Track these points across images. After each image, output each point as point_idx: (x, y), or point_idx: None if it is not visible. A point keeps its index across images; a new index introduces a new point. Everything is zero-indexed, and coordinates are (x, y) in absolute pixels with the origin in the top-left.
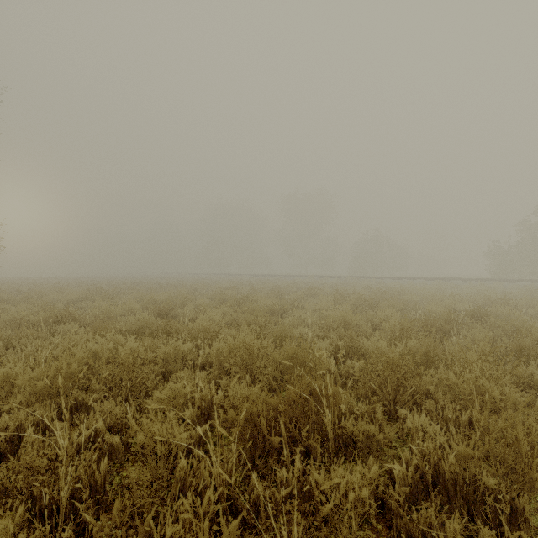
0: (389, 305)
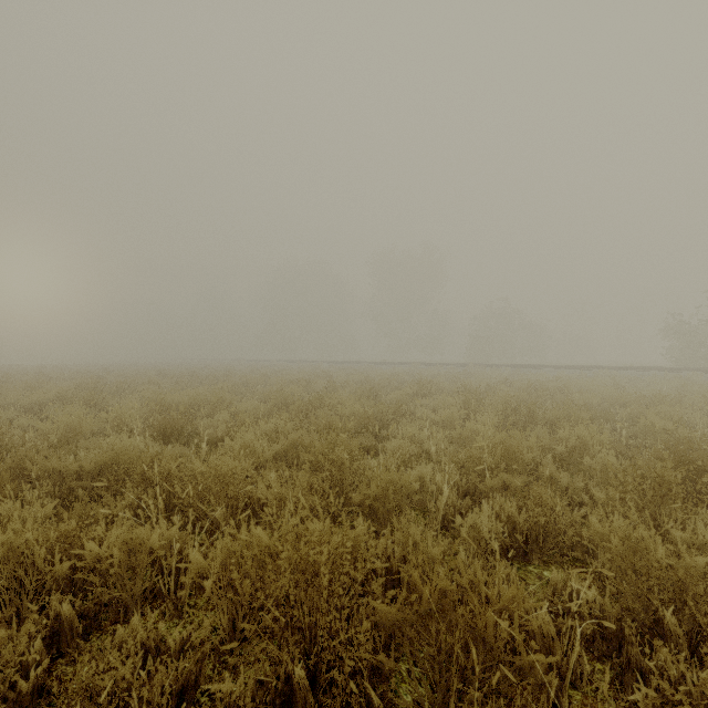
0: (567, 415)
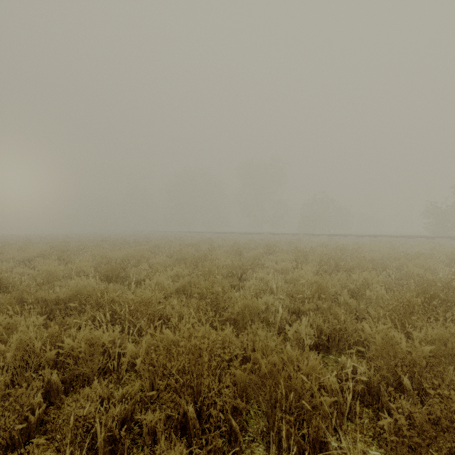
0: (359, 265)
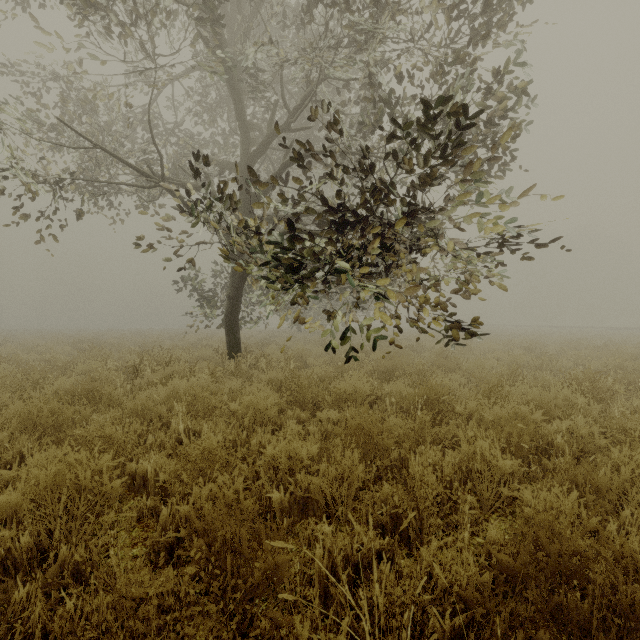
0: None
